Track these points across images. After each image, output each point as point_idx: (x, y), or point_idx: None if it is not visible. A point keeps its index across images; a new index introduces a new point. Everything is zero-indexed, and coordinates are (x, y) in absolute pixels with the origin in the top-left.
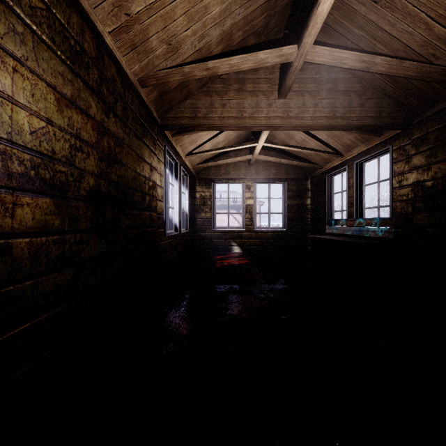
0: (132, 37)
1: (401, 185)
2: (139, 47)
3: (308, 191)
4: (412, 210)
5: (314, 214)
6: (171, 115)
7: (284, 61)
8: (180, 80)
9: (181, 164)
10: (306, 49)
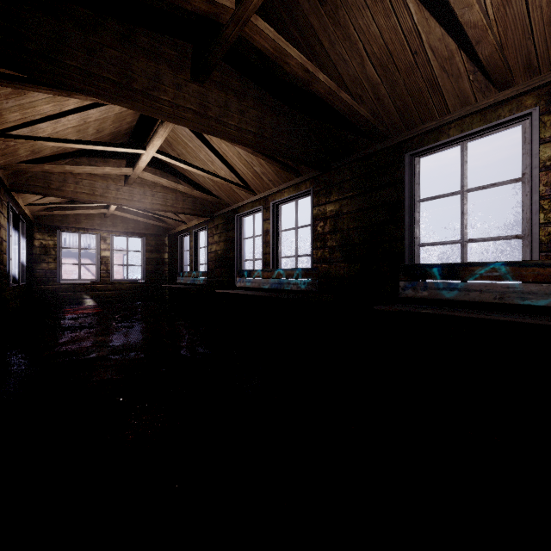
0: (5, 151)
1: (211, 251)
2: (8, 154)
3: (166, 246)
4: (215, 267)
5: (171, 267)
6: (22, 182)
7: (125, 174)
8: (39, 171)
9: (19, 213)
10: (138, 174)
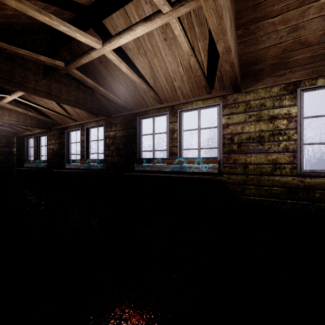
0: None
1: (50, 148)
2: None
3: (15, 144)
4: (52, 157)
5: (19, 157)
6: None
7: None
8: None
9: None
10: (1, 104)
